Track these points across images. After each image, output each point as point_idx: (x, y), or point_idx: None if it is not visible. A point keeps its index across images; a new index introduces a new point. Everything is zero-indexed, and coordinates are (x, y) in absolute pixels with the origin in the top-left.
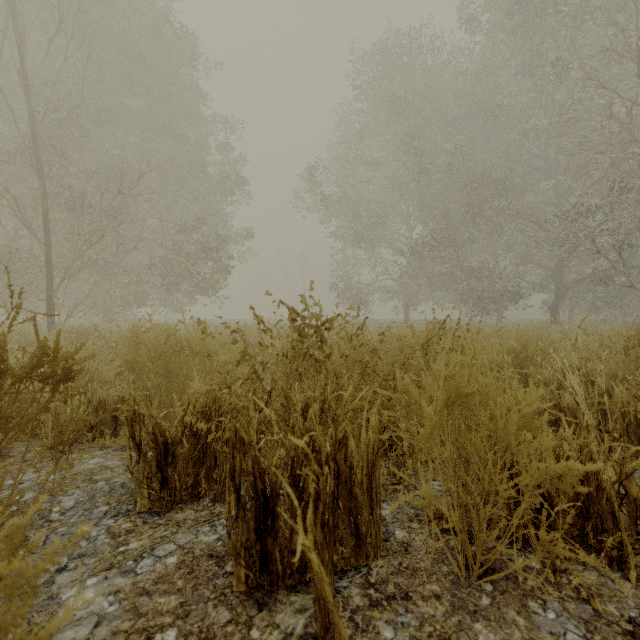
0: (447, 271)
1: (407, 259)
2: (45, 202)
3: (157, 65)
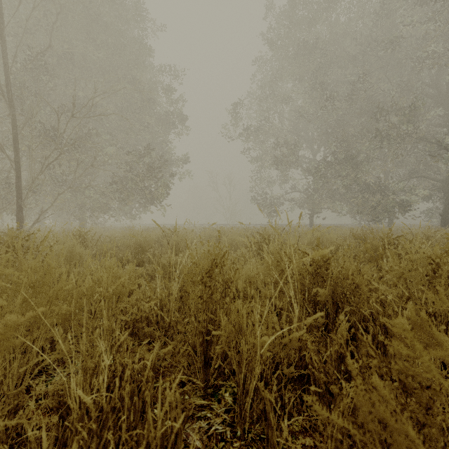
0: (347, 184)
1: (313, 175)
2: (15, 126)
3: (116, 26)
